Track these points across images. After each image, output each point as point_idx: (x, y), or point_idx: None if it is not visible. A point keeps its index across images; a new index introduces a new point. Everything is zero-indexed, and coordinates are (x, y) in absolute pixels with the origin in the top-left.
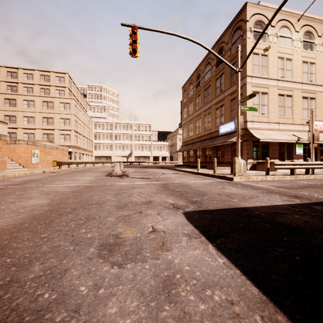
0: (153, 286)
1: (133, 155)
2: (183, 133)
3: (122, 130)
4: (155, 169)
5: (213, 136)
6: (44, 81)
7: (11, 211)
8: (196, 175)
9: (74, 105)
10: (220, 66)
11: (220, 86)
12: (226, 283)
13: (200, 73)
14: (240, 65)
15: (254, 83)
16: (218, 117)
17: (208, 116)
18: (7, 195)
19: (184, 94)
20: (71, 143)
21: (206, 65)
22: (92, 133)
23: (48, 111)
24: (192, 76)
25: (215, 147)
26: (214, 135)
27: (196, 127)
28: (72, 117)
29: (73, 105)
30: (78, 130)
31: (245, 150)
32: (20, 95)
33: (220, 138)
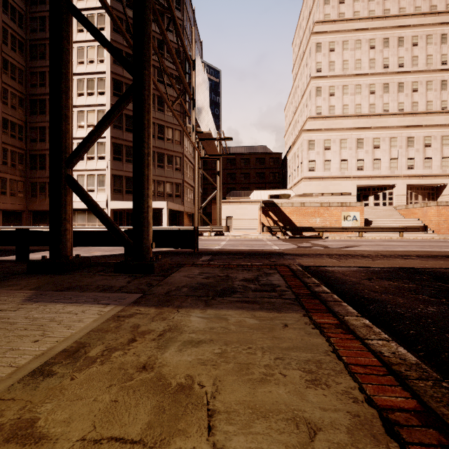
0: (414, 249)
1: None
2: None
3: None
4: None
5: None
6: None
7: (429, 244)
8: None
9: None
10: None
11: None
12: (421, 250)
13: None
14: None
15: None
16: None
17: None
18: (445, 243)
19: None
20: None
21: None
22: None
23: None
24: None
25: None
26: None
27: None
28: None
29: None
30: None
31: None
32: None
33: None
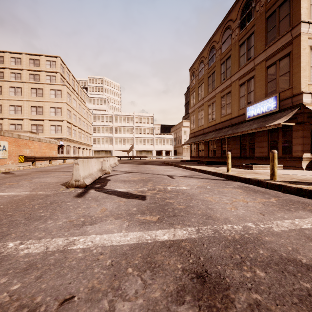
0: None
1: (134, 149)
2: (191, 123)
3: (123, 122)
4: (157, 166)
5: (235, 122)
6: (33, 65)
7: None
8: (235, 182)
9: (67, 93)
10: (247, 25)
11: (248, 52)
12: None
13: (214, 45)
14: (287, 9)
15: (311, 33)
16: (243, 95)
17: (227, 97)
18: None
19: (192, 76)
20: (63, 135)
21: (224, 32)
22: (90, 126)
23: (37, 99)
24: (202, 52)
25: (239, 137)
26: (236, 121)
27: (208, 114)
28: (64, 106)
29: (65, 92)
30: (72, 122)
31: (297, 138)
32: (6, 82)
33: (249, 123)
